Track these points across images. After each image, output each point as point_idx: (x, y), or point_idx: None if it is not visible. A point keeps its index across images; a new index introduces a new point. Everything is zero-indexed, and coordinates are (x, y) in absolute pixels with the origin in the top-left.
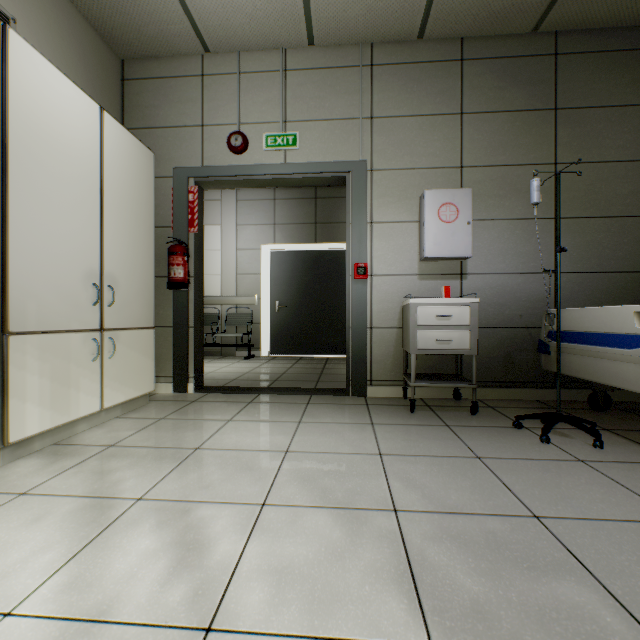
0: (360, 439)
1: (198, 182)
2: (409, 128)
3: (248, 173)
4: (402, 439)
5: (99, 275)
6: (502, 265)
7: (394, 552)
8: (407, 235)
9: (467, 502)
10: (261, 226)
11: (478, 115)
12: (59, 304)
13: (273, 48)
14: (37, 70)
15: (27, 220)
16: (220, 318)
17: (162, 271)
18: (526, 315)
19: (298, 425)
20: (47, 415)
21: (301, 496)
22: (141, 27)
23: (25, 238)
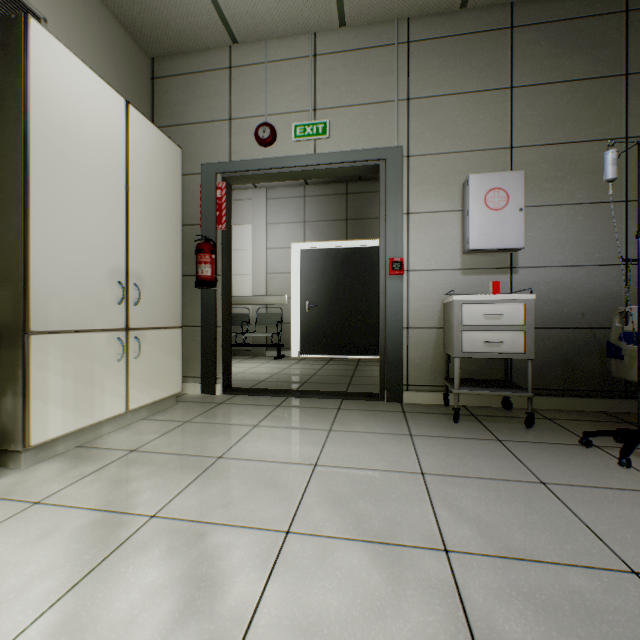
0: (398, 453)
1: (226, 178)
2: (450, 108)
3: (276, 166)
4: (447, 455)
5: (124, 273)
6: (560, 257)
7: (449, 613)
8: (448, 226)
9: (537, 544)
10: (291, 224)
11: (531, 88)
12: (83, 303)
13: (302, 33)
14: (60, 62)
15: (49, 216)
16: (250, 318)
17: (190, 270)
18: (589, 314)
19: (328, 434)
20: (70, 417)
21: (331, 523)
22: (169, 22)
23: (47, 234)
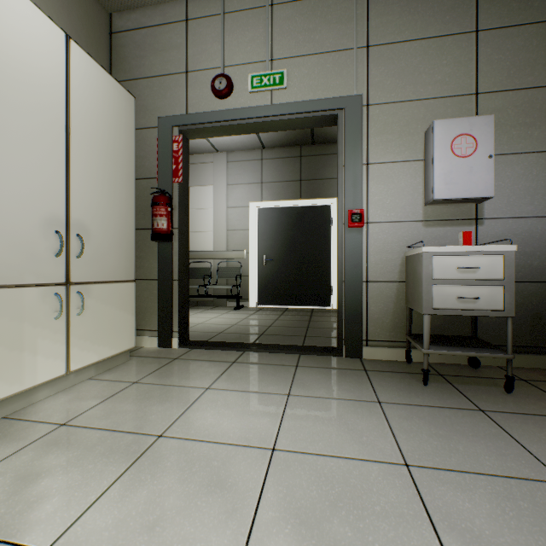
0: (370, 430)
1: (182, 131)
2: (412, 54)
3: (232, 118)
4: (428, 434)
5: (64, 222)
6: (529, 207)
7: None
8: (409, 176)
9: None
10: (249, 185)
11: (498, 31)
12: (6, 254)
13: None
14: None
15: None
16: (212, 271)
17: (147, 223)
18: None
19: (287, 400)
20: None
21: None
22: None
23: None
